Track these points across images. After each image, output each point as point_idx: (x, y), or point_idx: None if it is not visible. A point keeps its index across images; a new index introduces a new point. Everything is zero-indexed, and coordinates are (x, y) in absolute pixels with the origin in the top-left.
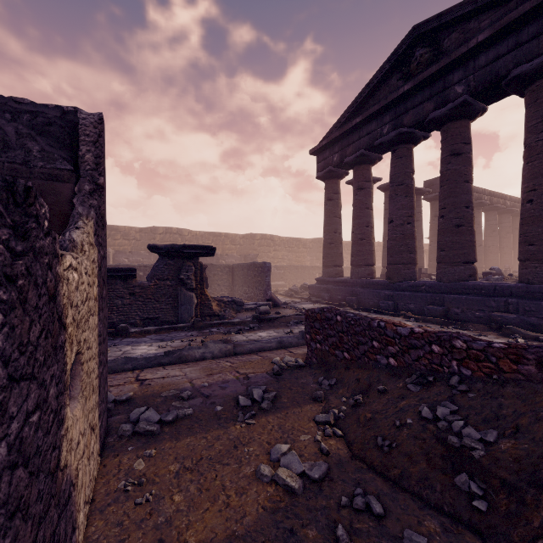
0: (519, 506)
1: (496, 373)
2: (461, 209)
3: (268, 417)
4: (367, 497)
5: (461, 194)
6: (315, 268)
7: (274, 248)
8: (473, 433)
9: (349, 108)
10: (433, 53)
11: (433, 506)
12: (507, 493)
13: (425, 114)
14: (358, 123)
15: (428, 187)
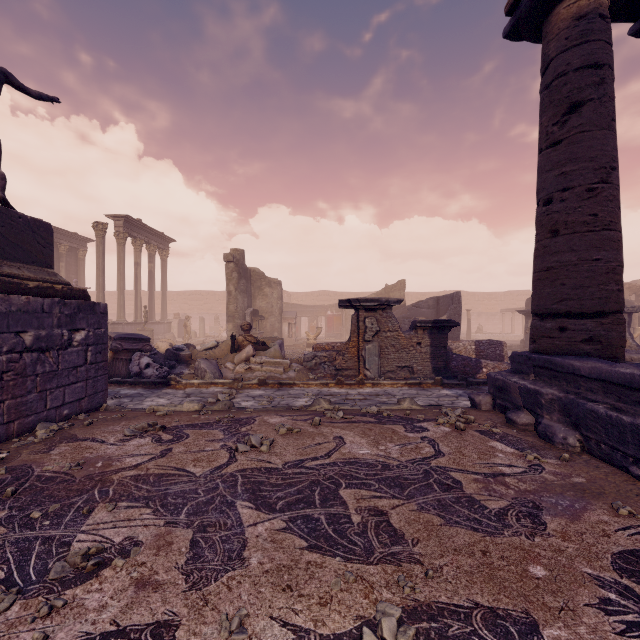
0: None
1: None
2: None
3: None
4: None
5: None
6: None
7: None
8: None
9: None
10: None
11: None
12: None
13: None
14: None
15: None
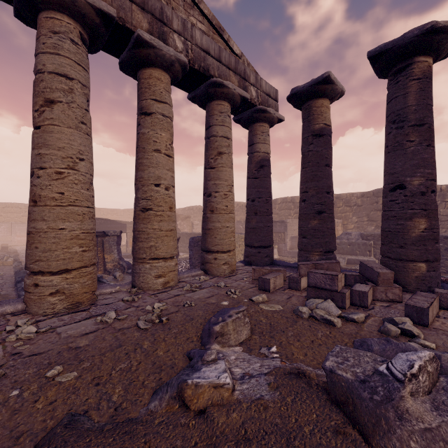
0: None
1: None
2: None
3: None
4: None
5: None
6: None
7: None
8: None
9: None
10: None
11: None
12: None
13: None
14: None
15: None
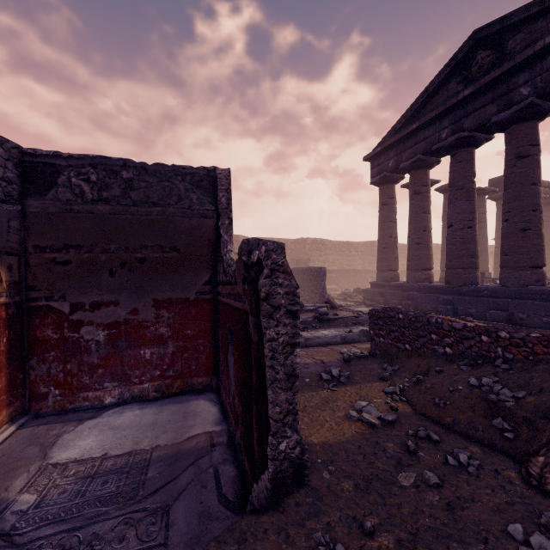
0: (535, 433)
1: (532, 355)
2: (528, 213)
3: (346, 388)
4: (428, 431)
5: (528, 197)
6: (367, 272)
7: (325, 252)
8: (508, 393)
9: (406, 114)
10: (496, 55)
11: (476, 441)
12: (528, 426)
13: (487, 117)
14: (415, 129)
15: (493, 186)
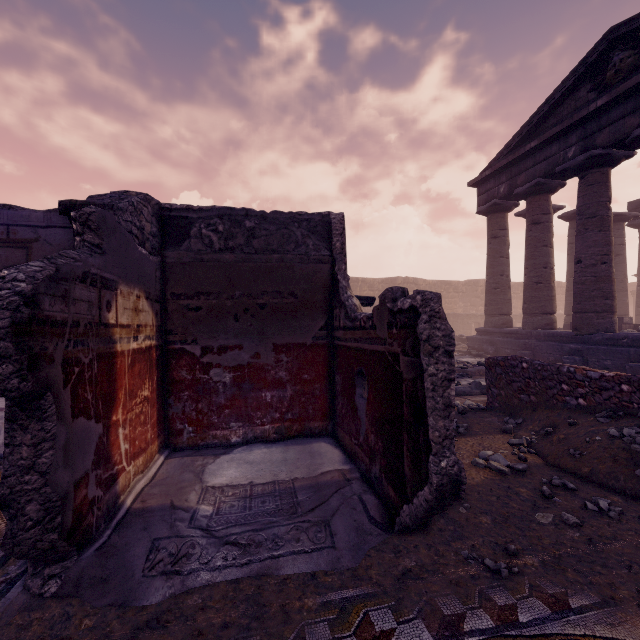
0: None
1: None
2: None
3: (467, 438)
4: (563, 480)
5: None
6: (470, 316)
7: None
8: None
9: (521, 130)
10: (639, 55)
11: (617, 492)
12: None
13: (627, 131)
14: (533, 148)
15: (634, 210)
